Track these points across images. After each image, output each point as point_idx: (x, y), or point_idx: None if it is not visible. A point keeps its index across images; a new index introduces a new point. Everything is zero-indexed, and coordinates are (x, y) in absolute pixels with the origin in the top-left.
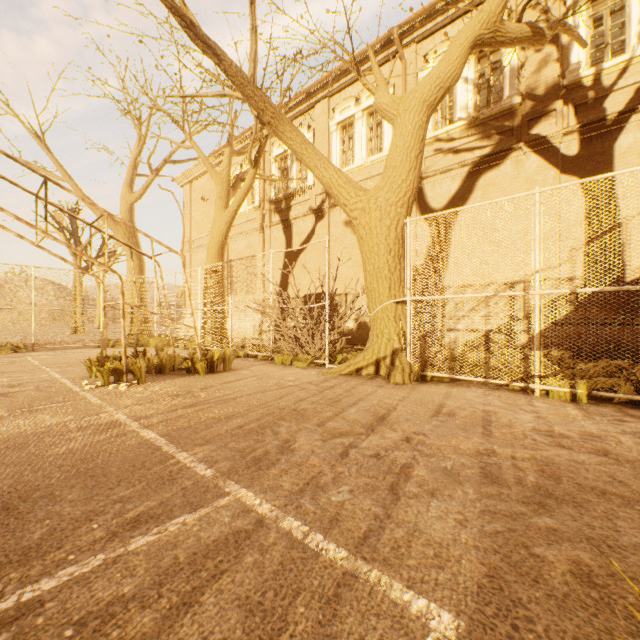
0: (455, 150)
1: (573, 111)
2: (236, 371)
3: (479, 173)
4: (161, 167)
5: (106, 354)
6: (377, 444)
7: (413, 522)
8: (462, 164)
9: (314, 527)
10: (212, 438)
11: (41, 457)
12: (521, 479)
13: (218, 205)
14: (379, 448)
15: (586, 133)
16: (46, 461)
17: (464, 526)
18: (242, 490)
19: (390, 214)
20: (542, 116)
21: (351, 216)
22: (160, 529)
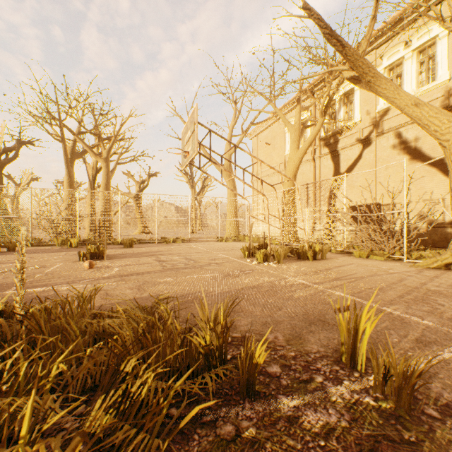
0: None
1: None
2: (330, 260)
3: None
4: (248, 129)
5: (251, 244)
6: None
7: None
8: None
9: None
10: (390, 301)
11: (294, 298)
12: None
13: (292, 147)
14: None
15: None
16: (301, 300)
17: None
18: None
19: None
20: None
21: (441, 139)
22: (449, 350)
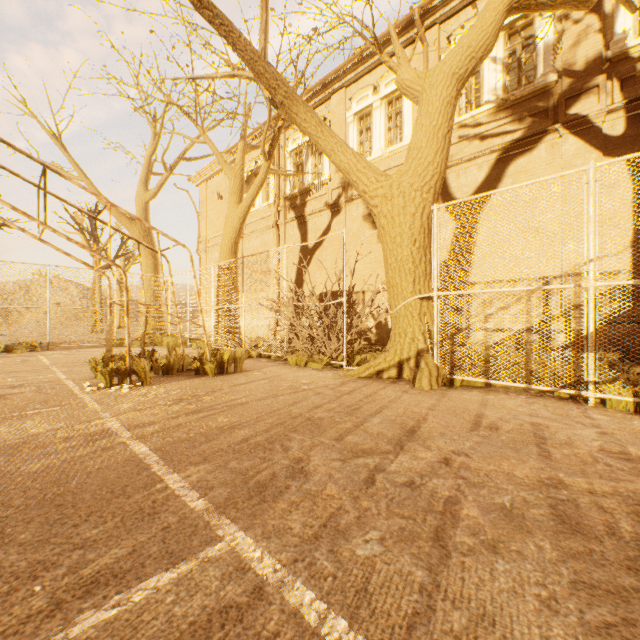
0: (482, 136)
1: (618, 86)
2: (247, 372)
3: (509, 159)
4: (175, 164)
5: (111, 354)
6: (409, 467)
7: (476, 600)
8: (490, 150)
9: (334, 604)
10: (211, 454)
11: (9, 476)
12: (612, 527)
13: (231, 200)
14: (412, 473)
15: (634, 110)
16: (12, 482)
17: (554, 611)
18: (239, 534)
19: (415, 200)
20: (582, 94)
21: (371, 204)
22: (121, 598)
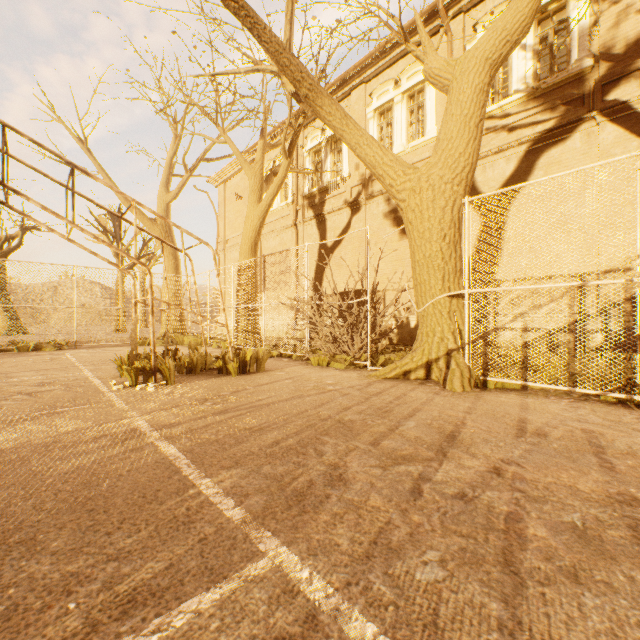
0: (510, 127)
1: None
2: (270, 372)
3: (540, 151)
4: (195, 166)
5: (136, 352)
6: (457, 477)
7: None
8: (519, 142)
9: None
10: (242, 458)
11: (40, 477)
12: None
13: (251, 200)
14: (462, 484)
15: None
16: (43, 483)
17: None
18: (282, 549)
19: (445, 193)
20: (621, 78)
21: (398, 198)
22: (161, 622)
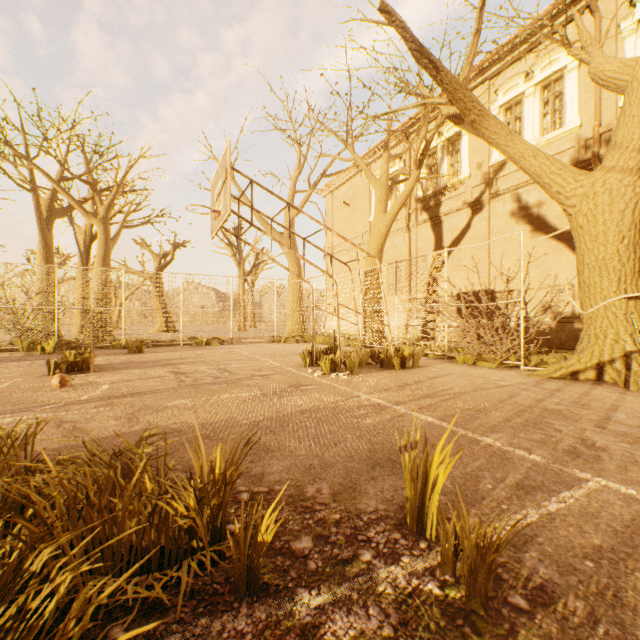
0: None
1: None
2: (424, 368)
3: None
4: (317, 182)
5: (315, 348)
6: None
7: None
8: None
9: None
10: (492, 427)
11: (361, 426)
12: None
13: (377, 210)
14: None
15: None
16: (370, 430)
17: None
18: (598, 478)
19: (624, 196)
20: None
21: (566, 204)
22: (557, 499)
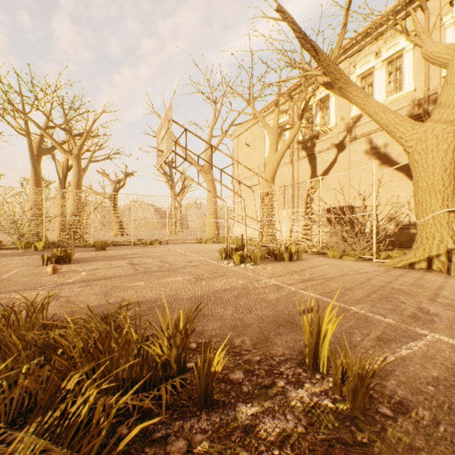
0: None
1: None
2: (306, 260)
3: None
4: (228, 129)
5: (229, 246)
6: None
7: None
8: None
9: None
10: (357, 300)
11: (266, 299)
12: None
13: (271, 149)
14: None
15: None
16: (272, 302)
17: None
18: (433, 334)
19: (447, 140)
20: None
21: (406, 145)
22: (406, 347)
